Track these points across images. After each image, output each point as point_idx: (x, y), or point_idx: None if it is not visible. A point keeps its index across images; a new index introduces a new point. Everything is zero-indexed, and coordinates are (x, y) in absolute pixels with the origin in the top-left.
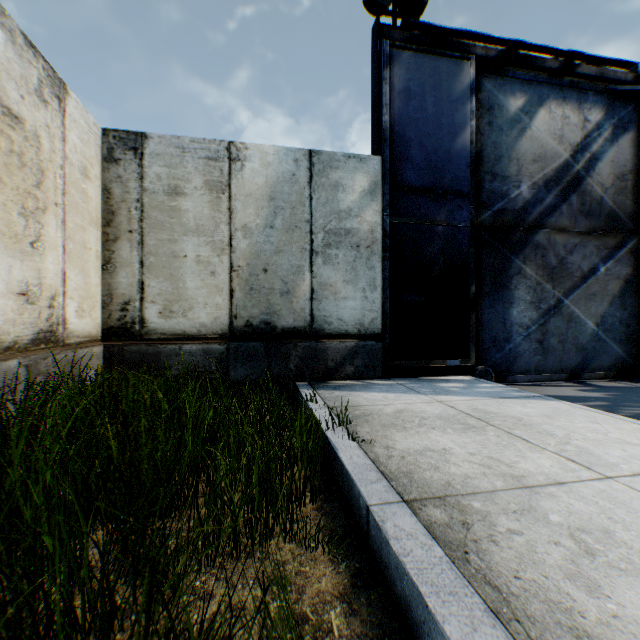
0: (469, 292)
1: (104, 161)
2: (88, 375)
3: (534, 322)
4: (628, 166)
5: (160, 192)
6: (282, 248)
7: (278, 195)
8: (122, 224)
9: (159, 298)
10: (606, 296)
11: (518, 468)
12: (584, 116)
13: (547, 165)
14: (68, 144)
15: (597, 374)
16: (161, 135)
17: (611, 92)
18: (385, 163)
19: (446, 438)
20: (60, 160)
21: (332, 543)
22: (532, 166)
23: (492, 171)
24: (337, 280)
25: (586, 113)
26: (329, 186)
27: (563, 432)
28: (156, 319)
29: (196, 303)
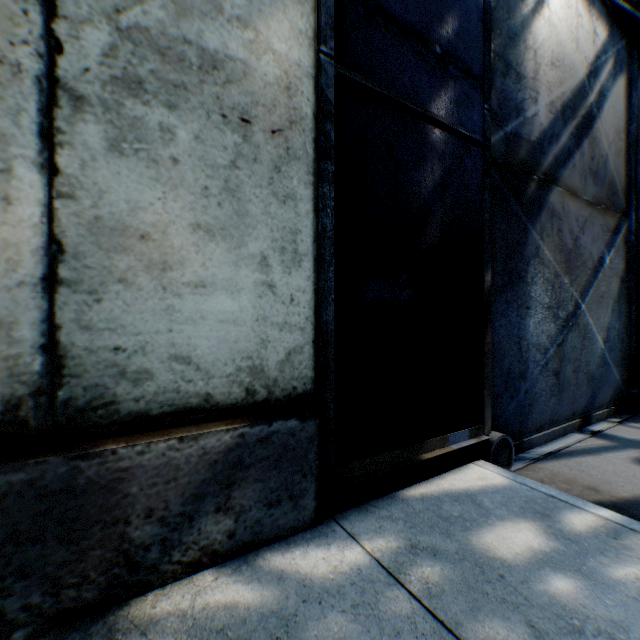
0: (482, 284)
1: None
2: None
3: (552, 341)
4: (622, 122)
5: None
6: None
7: None
8: None
9: None
10: (609, 299)
11: None
12: (593, 26)
13: (565, 79)
14: None
15: (602, 413)
16: None
17: (611, 9)
18: None
19: None
20: None
21: None
22: (550, 72)
23: (504, 57)
24: (170, 219)
25: (594, 23)
26: None
27: None
28: None
29: None
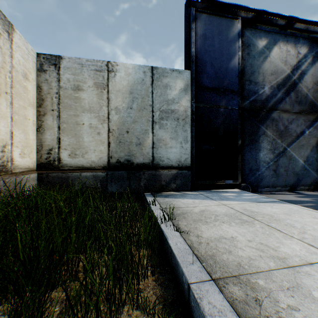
0: (237, 144)
1: (38, 71)
2: (27, 190)
3: (271, 160)
4: None
5: (69, 88)
6: (137, 120)
7: (134, 91)
8: (48, 106)
9: (69, 147)
10: (309, 146)
11: (280, 251)
12: (297, 51)
13: (278, 76)
14: (14, 59)
15: (304, 187)
16: (70, 57)
17: (311, 38)
18: (192, 74)
19: (232, 229)
20: (9, 68)
21: (165, 309)
22: (270, 77)
23: (249, 79)
24: (166, 137)
25: (298, 49)
26: (162, 86)
27: (299, 225)
28: (67, 158)
29: (89, 150)
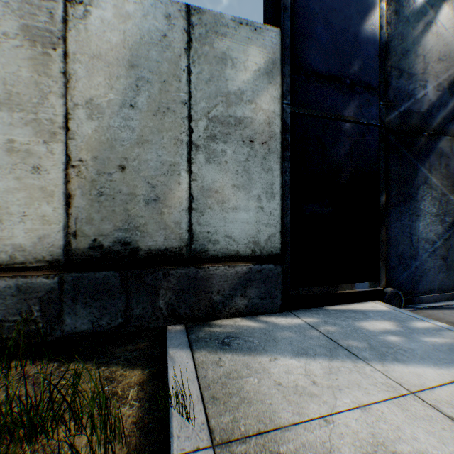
0: (378, 203)
1: None
2: None
3: (439, 237)
4: None
5: None
6: (148, 137)
7: (142, 62)
8: None
9: None
10: None
11: None
12: None
13: (451, 66)
14: None
15: None
16: None
17: None
18: (285, 37)
19: None
20: None
21: None
22: (437, 65)
23: (398, 66)
24: (224, 184)
25: None
26: (214, 58)
27: None
28: None
29: (7, 214)
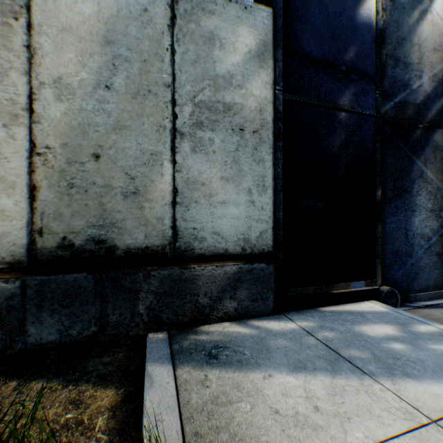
0: (374, 197)
1: None
2: None
3: (434, 232)
4: None
5: None
6: (126, 122)
7: (119, 38)
8: None
9: None
10: None
11: None
12: None
13: None
14: None
15: None
16: None
17: None
18: (278, 18)
19: None
20: None
21: None
22: (432, 55)
23: (394, 55)
24: (212, 176)
25: None
26: (200, 37)
27: None
28: None
29: None
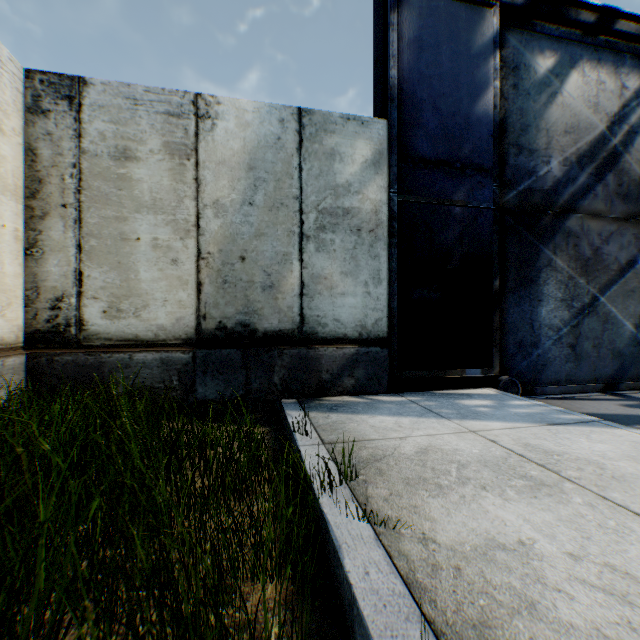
0: (492, 287)
1: (28, 112)
2: None
3: (566, 323)
4: None
5: (104, 155)
6: (264, 231)
7: (259, 164)
8: (53, 196)
9: (103, 293)
10: None
11: None
12: (621, 82)
13: (580, 138)
14: None
15: (635, 384)
16: (106, 82)
17: None
18: (392, 128)
19: (512, 512)
20: None
21: None
22: (563, 138)
23: (517, 143)
24: (333, 271)
25: (623, 79)
26: (323, 154)
27: None
28: (99, 320)
29: (152, 299)
